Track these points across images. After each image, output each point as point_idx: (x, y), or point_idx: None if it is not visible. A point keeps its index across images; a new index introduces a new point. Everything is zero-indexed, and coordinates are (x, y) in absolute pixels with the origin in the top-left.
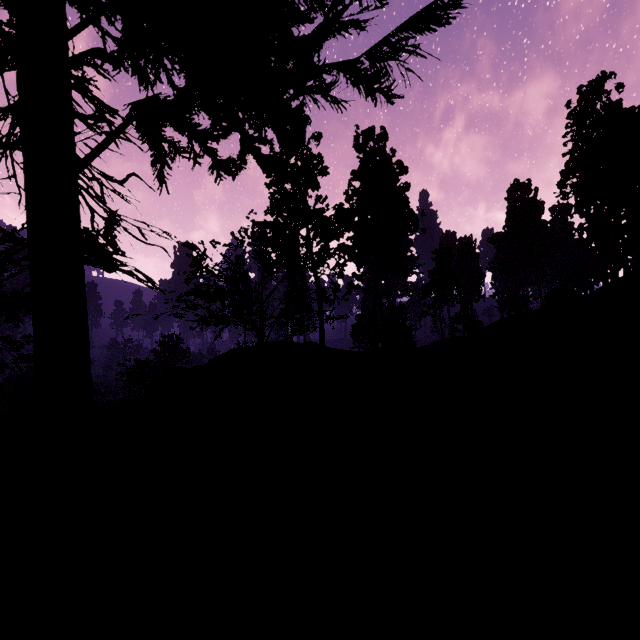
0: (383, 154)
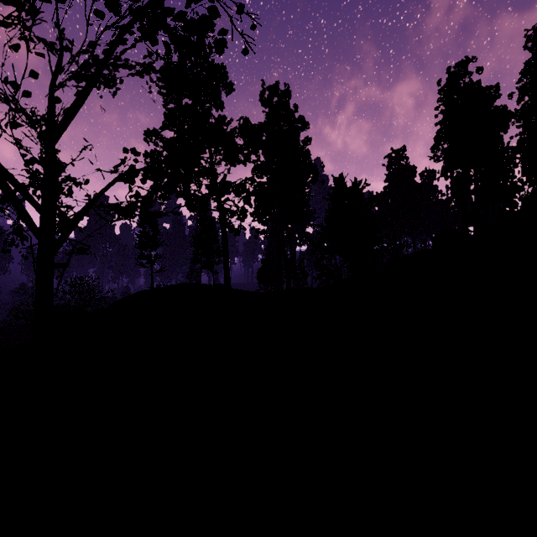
0: (287, 108)
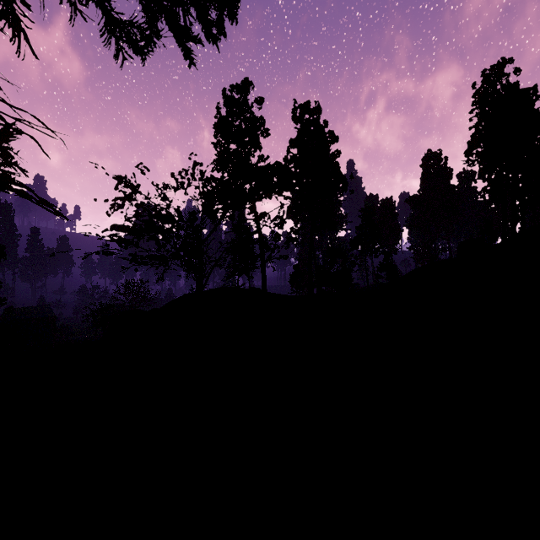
0: (317, 125)
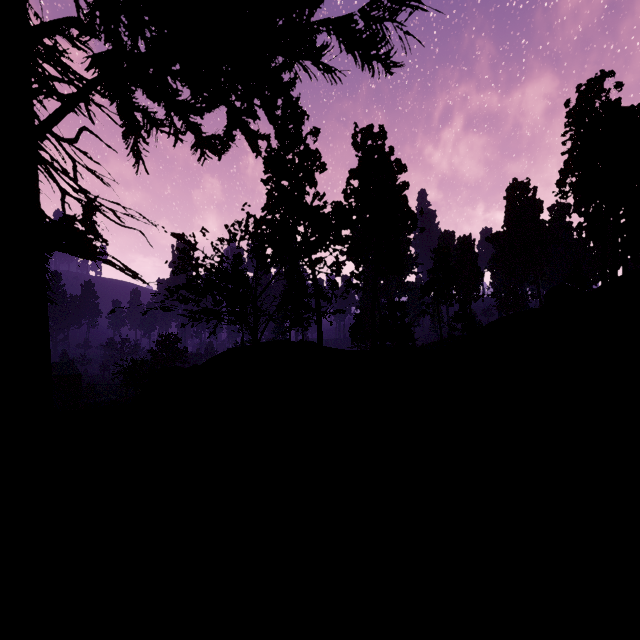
0: (382, 152)
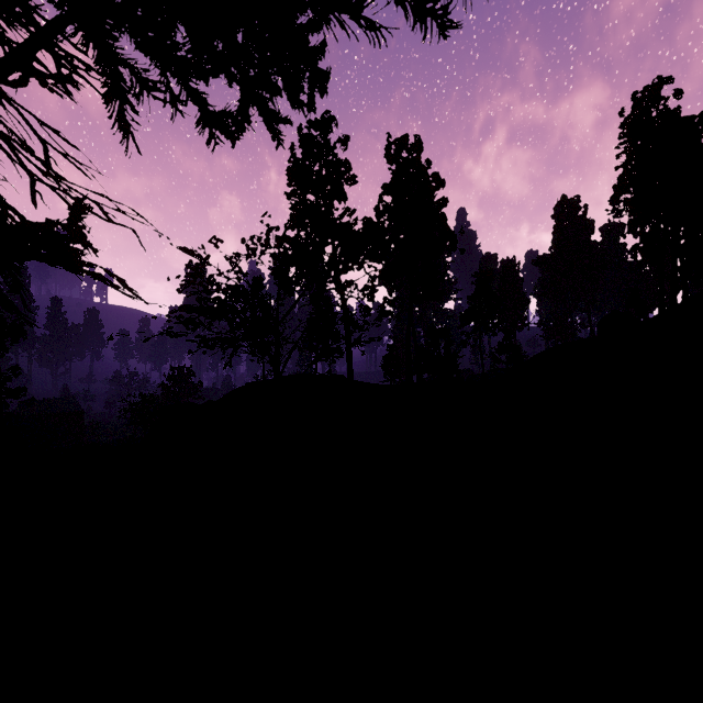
0: (418, 165)
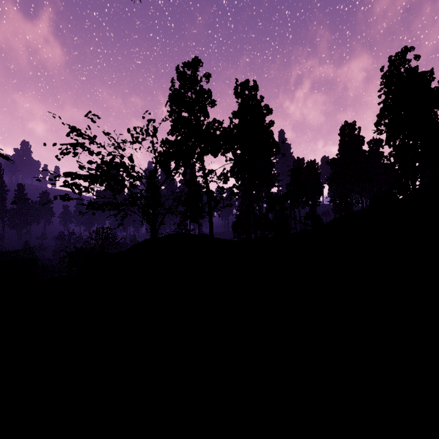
0: (255, 99)
